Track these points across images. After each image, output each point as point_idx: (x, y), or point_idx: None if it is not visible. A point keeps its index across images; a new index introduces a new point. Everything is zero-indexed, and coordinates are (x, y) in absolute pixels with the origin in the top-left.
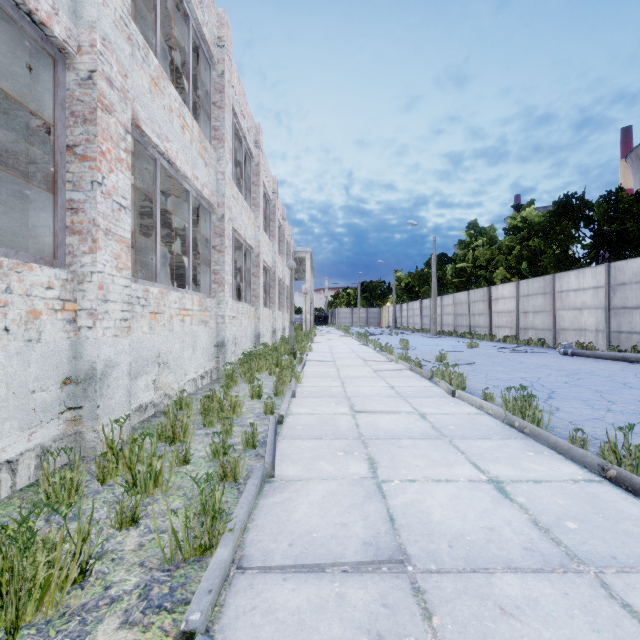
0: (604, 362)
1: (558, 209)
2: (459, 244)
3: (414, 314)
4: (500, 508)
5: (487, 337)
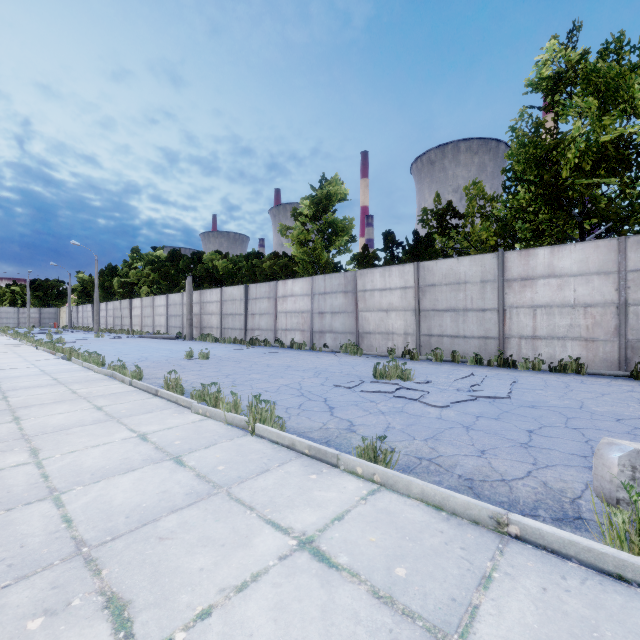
0: (149, 339)
1: (171, 257)
2: (125, 263)
3: (88, 315)
4: (15, 356)
5: (127, 332)
